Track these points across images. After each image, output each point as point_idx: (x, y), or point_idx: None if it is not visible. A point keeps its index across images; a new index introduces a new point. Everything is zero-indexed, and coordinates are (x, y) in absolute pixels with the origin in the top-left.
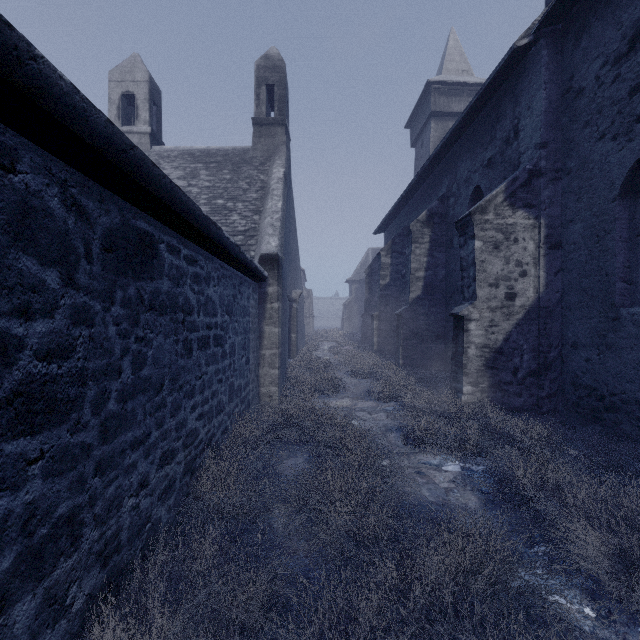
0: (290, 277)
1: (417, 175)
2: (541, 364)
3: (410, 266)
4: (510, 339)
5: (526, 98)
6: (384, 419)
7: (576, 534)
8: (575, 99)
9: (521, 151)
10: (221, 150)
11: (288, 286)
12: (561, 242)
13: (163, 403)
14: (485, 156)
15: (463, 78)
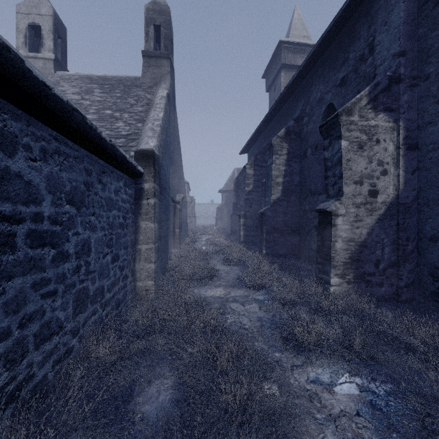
0: (174, 183)
1: (276, 102)
2: (400, 256)
3: (271, 173)
4: (373, 233)
5: (382, 15)
6: (257, 311)
7: None
8: (435, 8)
9: (377, 64)
10: (116, 77)
11: (172, 190)
12: (417, 143)
13: None
14: (338, 77)
15: (304, 41)
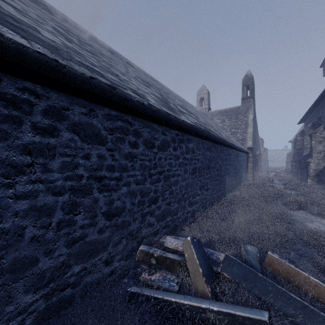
0: (255, 147)
1: (310, 108)
2: None
3: (303, 143)
4: None
5: None
6: (282, 187)
7: (301, 192)
8: None
9: None
10: (230, 109)
11: (254, 151)
12: None
13: (238, 172)
14: None
15: None
